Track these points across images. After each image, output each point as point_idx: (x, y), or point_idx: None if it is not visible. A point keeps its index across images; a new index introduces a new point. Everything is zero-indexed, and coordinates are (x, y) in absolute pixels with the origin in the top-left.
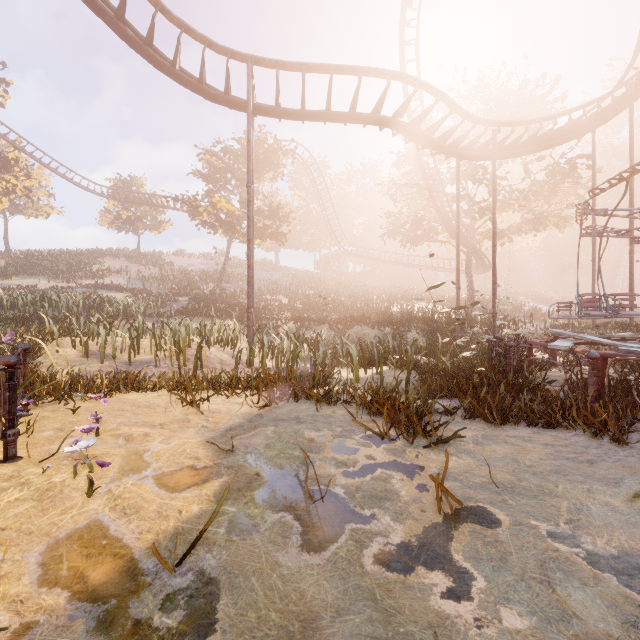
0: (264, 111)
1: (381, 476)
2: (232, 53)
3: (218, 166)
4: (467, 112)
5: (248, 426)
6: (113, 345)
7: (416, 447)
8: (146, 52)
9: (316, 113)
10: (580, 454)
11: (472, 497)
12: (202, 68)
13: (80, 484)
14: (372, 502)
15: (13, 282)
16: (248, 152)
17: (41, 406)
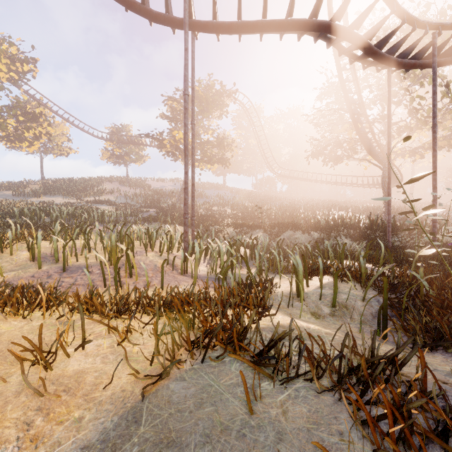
0: (202, 26)
1: None
2: None
3: (178, 109)
4: (408, 13)
5: None
6: (55, 249)
7: None
8: None
9: (252, 22)
10: None
11: None
12: None
13: None
14: None
15: (40, 199)
16: (185, 60)
17: None
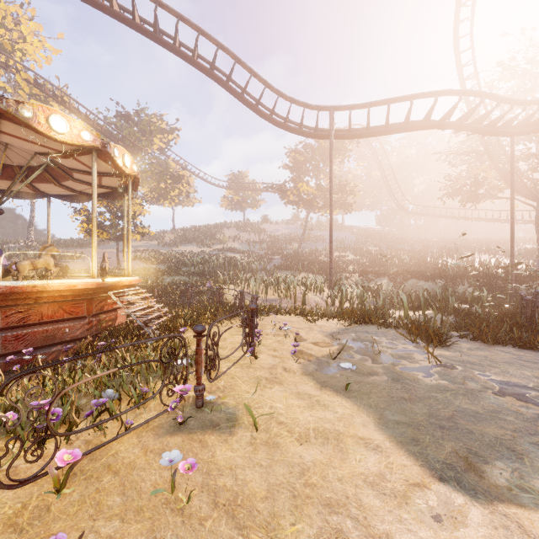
0: (340, 137)
1: (408, 353)
2: (320, 108)
3: (300, 159)
4: (515, 100)
5: (342, 332)
6: (256, 290)
7: (431, 348)
8: (270, 119)
9: (377, 131)
10: (533, 360)
11: (449, 363)
12: (302, 120)
13: (288, 341)
14: (401, 359)
15: (180, 249)
16: (330, 168)
17: None
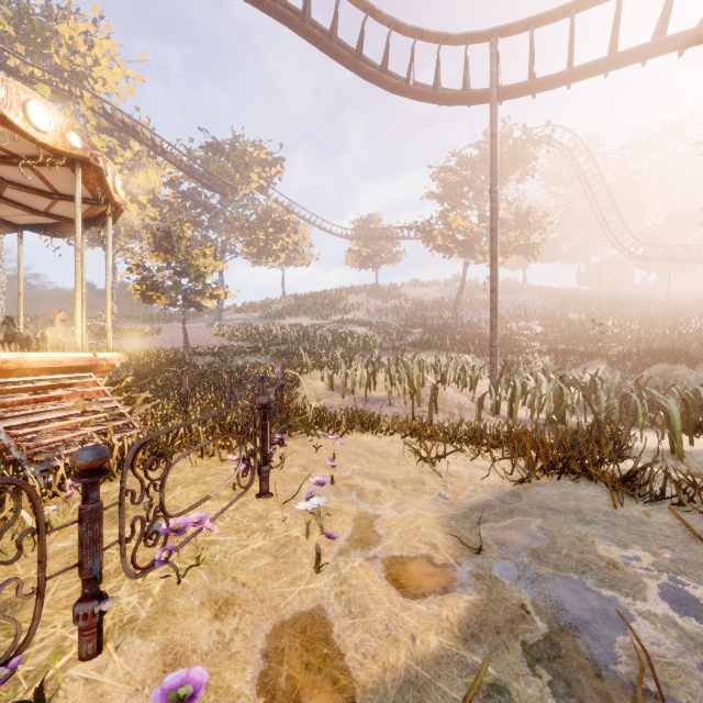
0: (512, 92)
1: None
2: (471, 37)
3: (453, 182)
4: None
5: (500, 509)
6: (352, 380)
7: None
8: (381, 80)
9: (591, 65)
10: None
11: None
12: (437, 71)
13: (311, 547)
14: None
15: (286, 321)
16: (491, 149)
17: (294, 438)
